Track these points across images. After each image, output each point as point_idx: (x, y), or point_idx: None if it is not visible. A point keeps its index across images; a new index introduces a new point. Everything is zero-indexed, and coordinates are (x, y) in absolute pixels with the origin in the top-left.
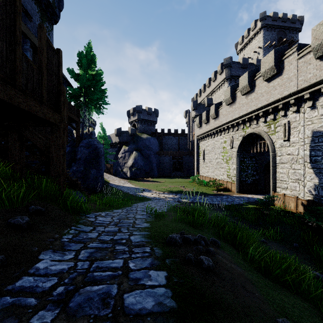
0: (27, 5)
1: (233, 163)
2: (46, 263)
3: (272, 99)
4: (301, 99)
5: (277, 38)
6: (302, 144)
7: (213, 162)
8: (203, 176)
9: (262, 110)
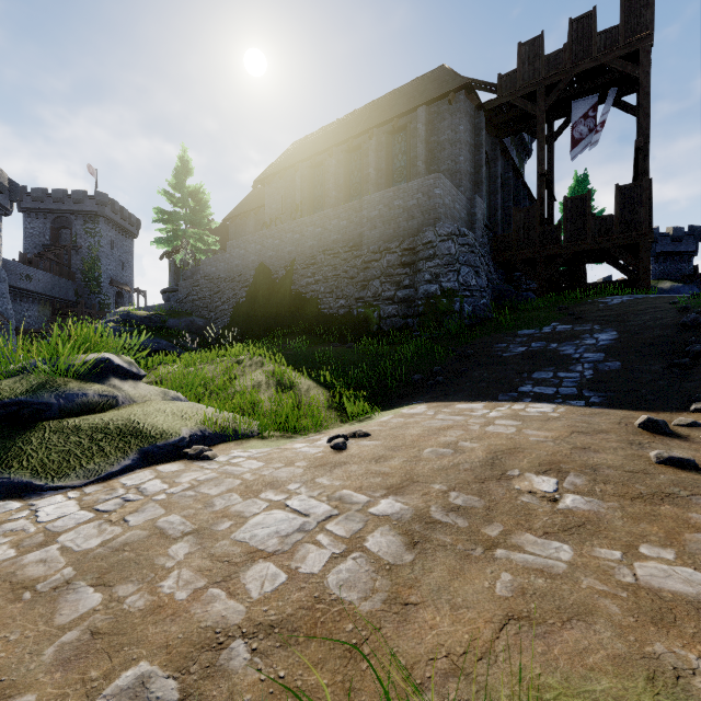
0: None
1: None
2: None
3: None
4: None
5: None
6: None
7: None
8: None
9: None
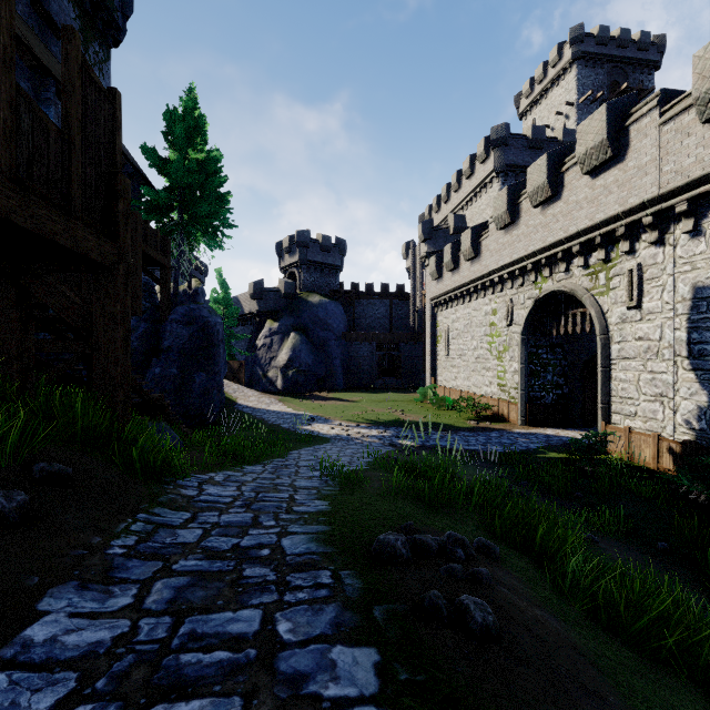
0: (50, 3)
1: (513, 358)
2: (54, 625)
3: (601, 215)
4: (667, 215)
5: (607, 84)
6: (669, 315)
7: (468, 357)
8: (446, 388)
9: (579, 241)
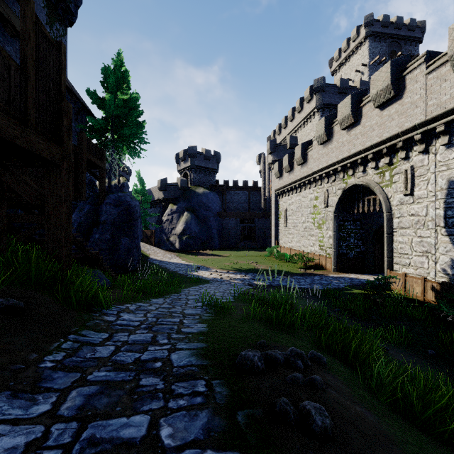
0: None
1: (328, 228)
2: None
3: (387, 134)
4: (430, 134)
5: (388, 52)
6: (432, 199)
7: (299, 228)
8: (285, 248)
9: (372, 151)
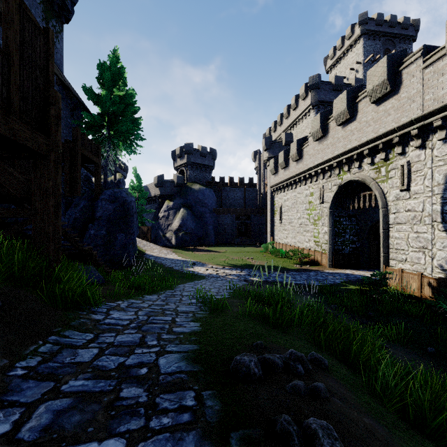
0: None
1: (324, 224)
2: None
3: (383, 130)
4: (427, 129)
5: (382, 50)
6: (429, 194)
7: (295, 224)
8: (280, 244)
9: (368, 147)
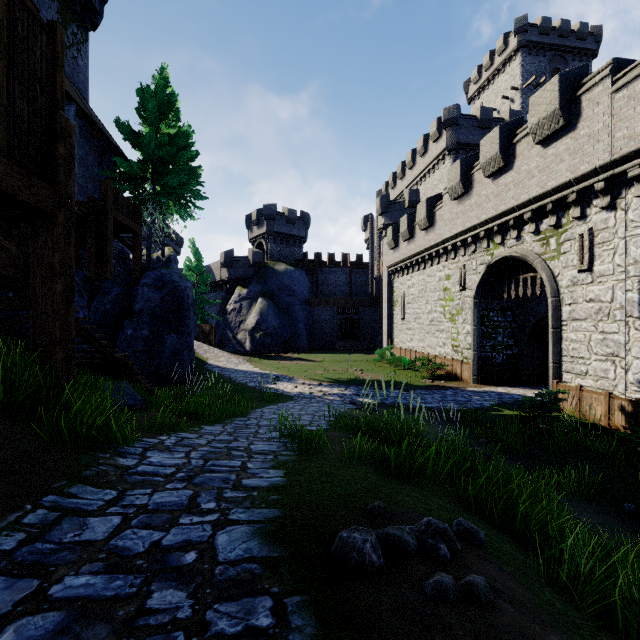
0: None
1: (465, 321)
2: None
3: (553, 183)
4: (618, 180)
5: (549, 70)
6: (621, 277)
7: (423, 320)
8: (402, 349)
9: (531, 208)
